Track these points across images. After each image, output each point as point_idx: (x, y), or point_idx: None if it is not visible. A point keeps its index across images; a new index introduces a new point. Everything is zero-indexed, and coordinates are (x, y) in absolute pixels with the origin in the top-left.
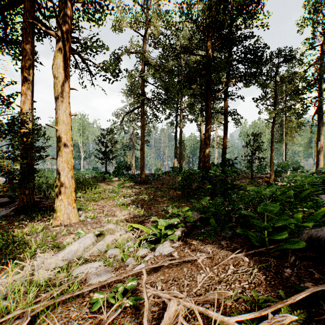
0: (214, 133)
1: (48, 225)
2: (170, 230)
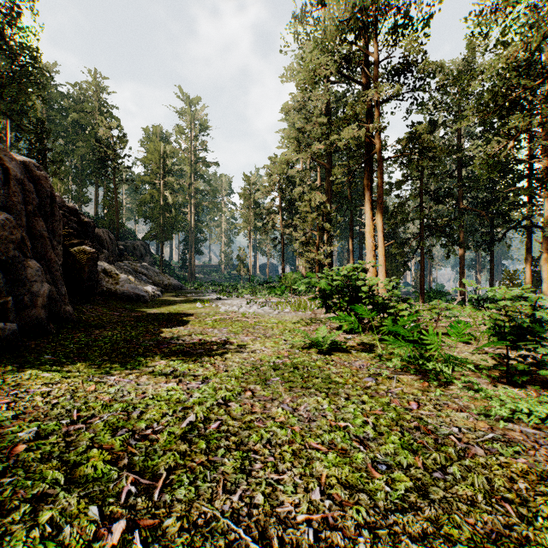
0: None
1: None
2: None
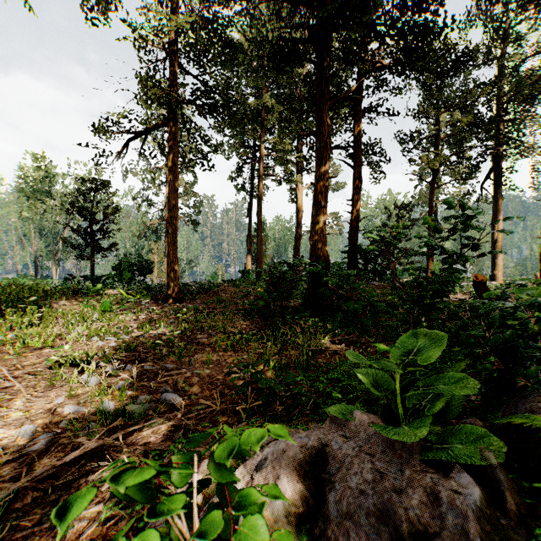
0: None
1: None
2: None
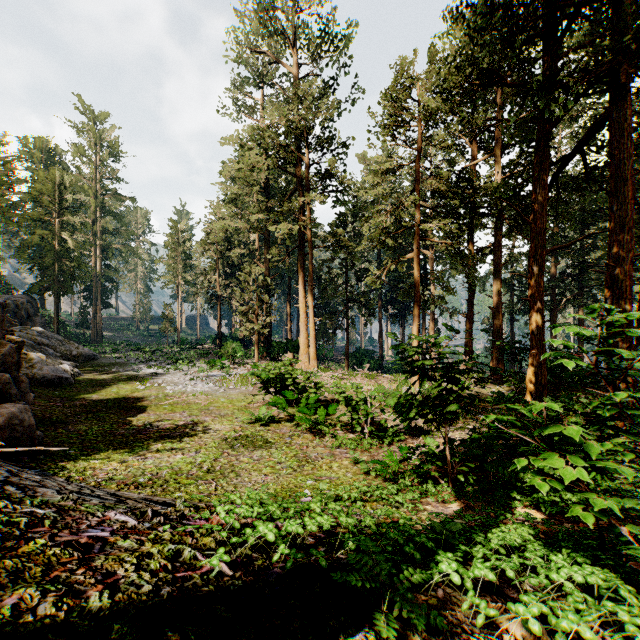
0: None
1: None
2: None
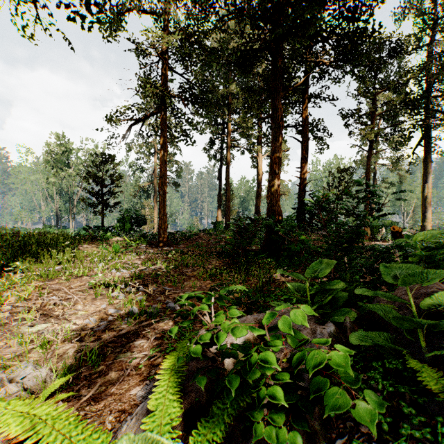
0: None
1: None
2: None
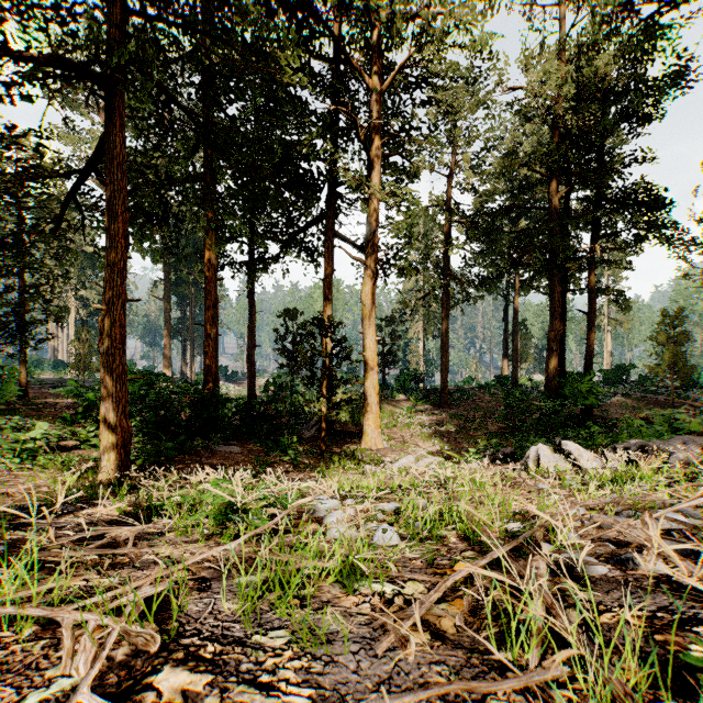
0: (603, 298)
1: (358, 448)
2: (479, 456)
